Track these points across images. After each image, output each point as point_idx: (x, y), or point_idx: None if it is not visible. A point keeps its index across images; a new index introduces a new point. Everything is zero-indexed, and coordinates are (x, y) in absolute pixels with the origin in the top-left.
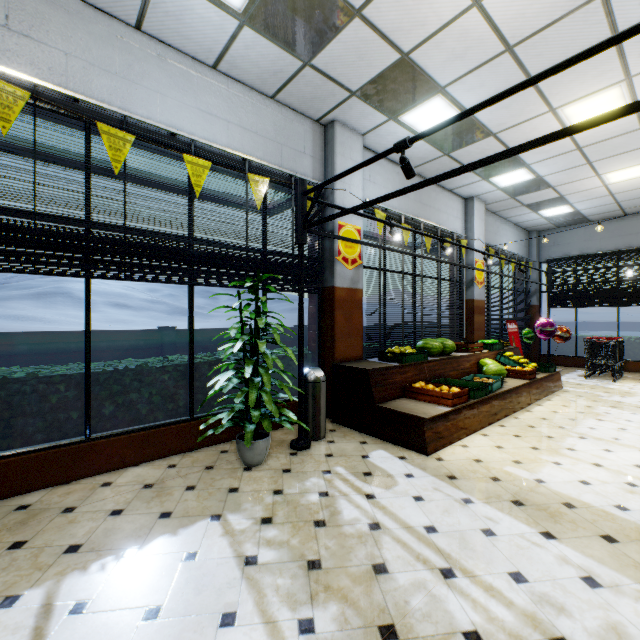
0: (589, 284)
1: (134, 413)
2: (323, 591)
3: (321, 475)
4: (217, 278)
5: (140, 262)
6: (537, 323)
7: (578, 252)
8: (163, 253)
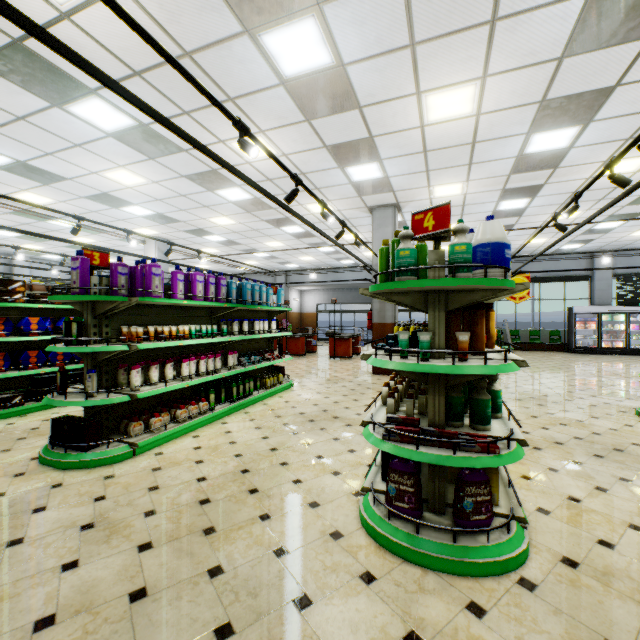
0: None
1: None
2: None
3: None
4: None
5: None
6: None
7: None
8: None
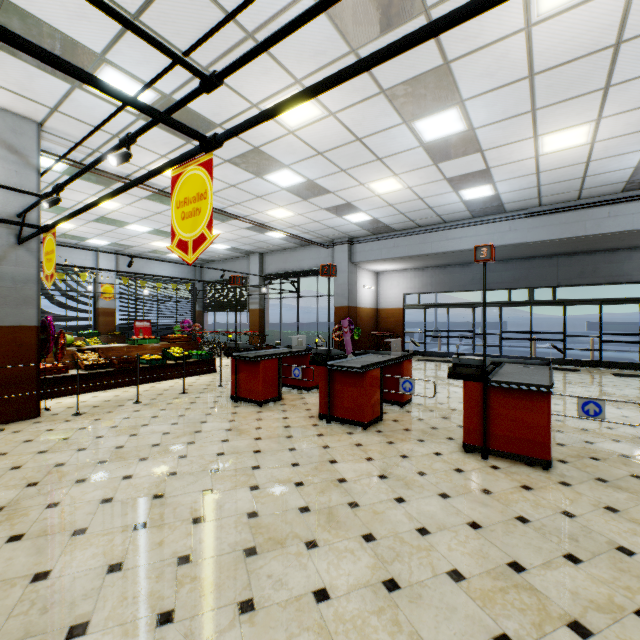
0: (216, 298)
1: None
2: None
3: None
4: None
5: None
6: (182, 322)
7: (214, 279)
8: None
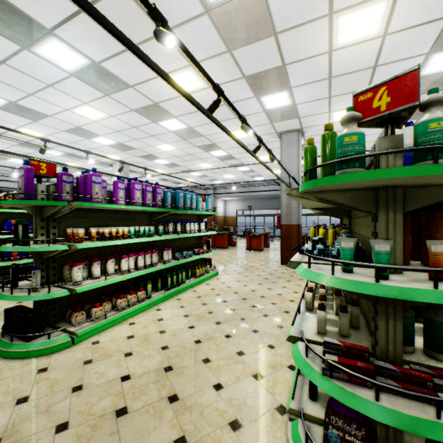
0: None
1: None
2: None
3: None
4: None
5: None
6: None
7: None
8: None
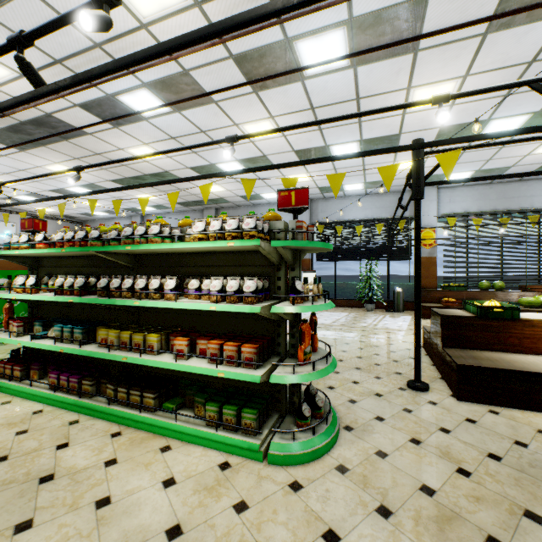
0: None
1: (346, 295)
2: (353, 318)
3: (381, 315)
4: (366, 258)
5: (345, 256)
6: None
7: None
8: (351, 253)
